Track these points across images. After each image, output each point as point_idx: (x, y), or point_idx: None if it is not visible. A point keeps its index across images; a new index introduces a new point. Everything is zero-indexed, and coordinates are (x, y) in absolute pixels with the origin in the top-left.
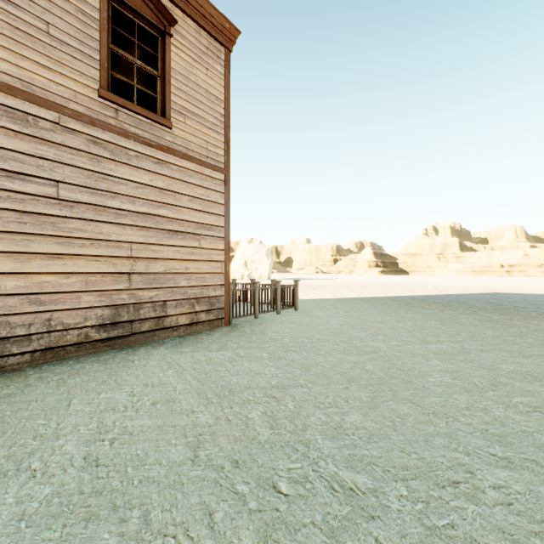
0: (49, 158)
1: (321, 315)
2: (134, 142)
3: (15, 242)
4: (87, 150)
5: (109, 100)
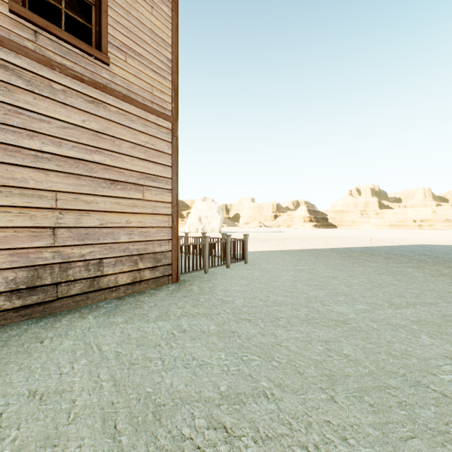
0: None
1: (271, 269)
2: (60, 74)
3: None
4: None
5: (24, 18)
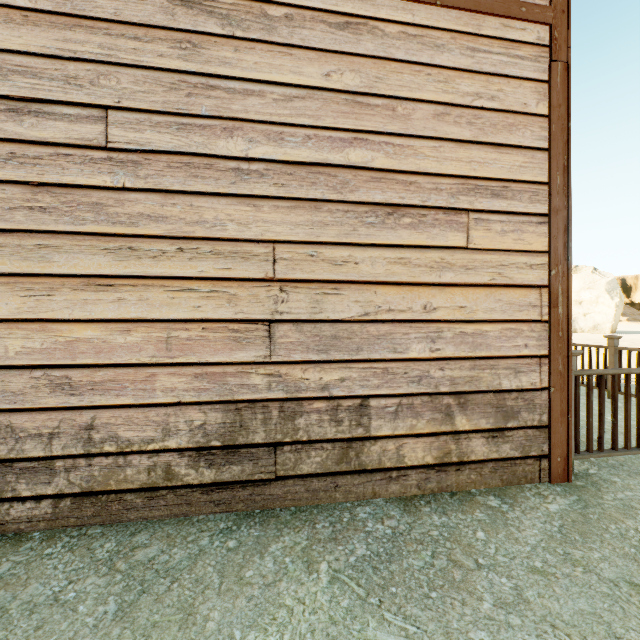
0: (90, 58)
1: None
2: None
3: (24, 253)
4: (168, 23)
5: None
